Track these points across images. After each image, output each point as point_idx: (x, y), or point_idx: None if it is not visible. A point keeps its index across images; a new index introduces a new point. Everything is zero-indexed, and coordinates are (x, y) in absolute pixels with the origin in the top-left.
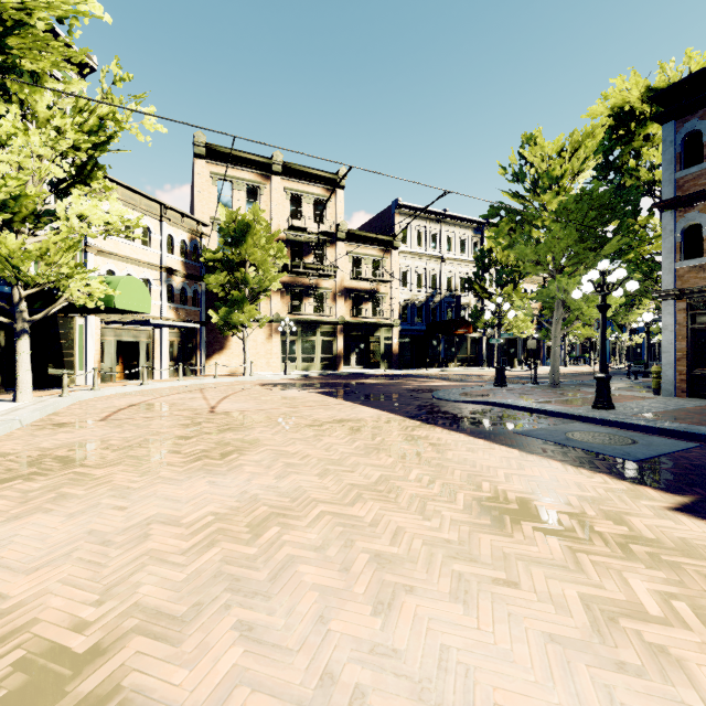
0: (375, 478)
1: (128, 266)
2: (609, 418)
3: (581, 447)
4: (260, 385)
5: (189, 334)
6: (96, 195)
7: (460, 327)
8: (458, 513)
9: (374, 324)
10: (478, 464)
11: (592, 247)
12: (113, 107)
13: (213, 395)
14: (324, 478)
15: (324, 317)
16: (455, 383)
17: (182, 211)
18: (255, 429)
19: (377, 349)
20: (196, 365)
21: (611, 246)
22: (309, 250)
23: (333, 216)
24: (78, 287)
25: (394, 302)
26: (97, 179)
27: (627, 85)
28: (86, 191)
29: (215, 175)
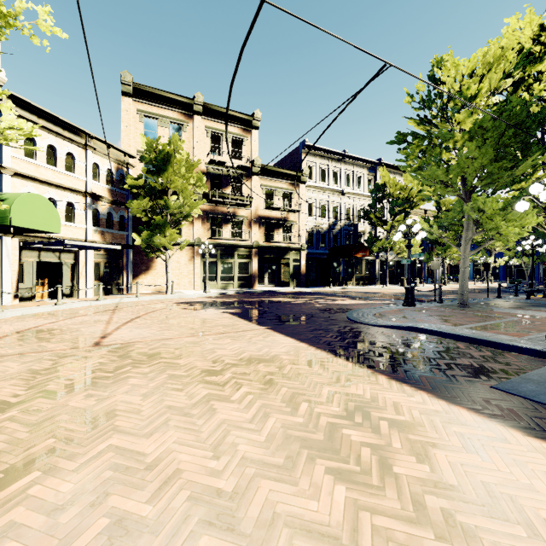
0: None
1: (50, 190)
2: None
3: None
4: (177, 304)
5: (115, 256)
6: None
7: (359, 250)
8: None
9: (284, 248)
10: (534, 519)
11: (508, 166)
12: None
13: (121, 317)
14: None
15: (241, 241)
16: (361, 301)
17: (107, 141)
18: (125, 382)
19: (287, 269)
20: (123, 284)
21: (524, 166)
22: (227, 183)
23: (249, 153)
24: None
25: (301, 229)
26: None
27: (520, 24)
28: None
29: (141, 113)
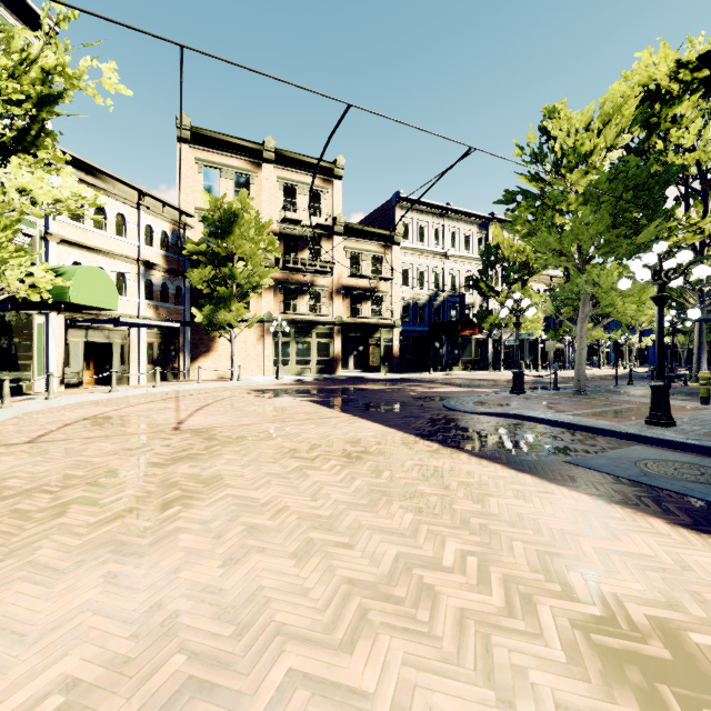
0: (388, 562)
1: (99, 258)
2: (681, 440)
3: (675, 489)
4: (247, 392)
5: (171, 335)
6: (44, 167)
7: (465, 327)
8: (561, 677)
9: (374, 325)
10: (543, 527)
11: (627, 234)
12: (61, 59)
13: (188, 405)
14: (304, 562)
15: (320, 316)
16: (464, 389)
17: (162, 198)
18: (221, 457)
19: (377, 351)
20: (179, 369)
21: (647, 233)
22: (304, 245)
23: (330, 209)
24: (17, 275)
25: (395, 301)
26: (45, 147)
27: (654, 59)
28: (31, 161)
29: (201, 162)
